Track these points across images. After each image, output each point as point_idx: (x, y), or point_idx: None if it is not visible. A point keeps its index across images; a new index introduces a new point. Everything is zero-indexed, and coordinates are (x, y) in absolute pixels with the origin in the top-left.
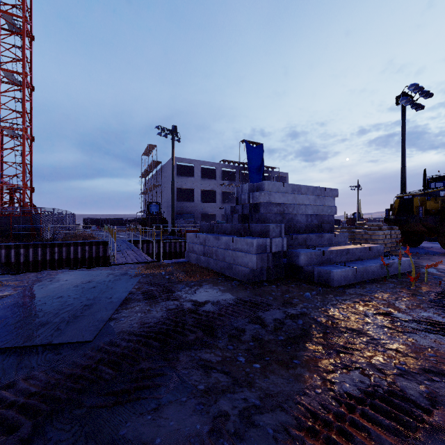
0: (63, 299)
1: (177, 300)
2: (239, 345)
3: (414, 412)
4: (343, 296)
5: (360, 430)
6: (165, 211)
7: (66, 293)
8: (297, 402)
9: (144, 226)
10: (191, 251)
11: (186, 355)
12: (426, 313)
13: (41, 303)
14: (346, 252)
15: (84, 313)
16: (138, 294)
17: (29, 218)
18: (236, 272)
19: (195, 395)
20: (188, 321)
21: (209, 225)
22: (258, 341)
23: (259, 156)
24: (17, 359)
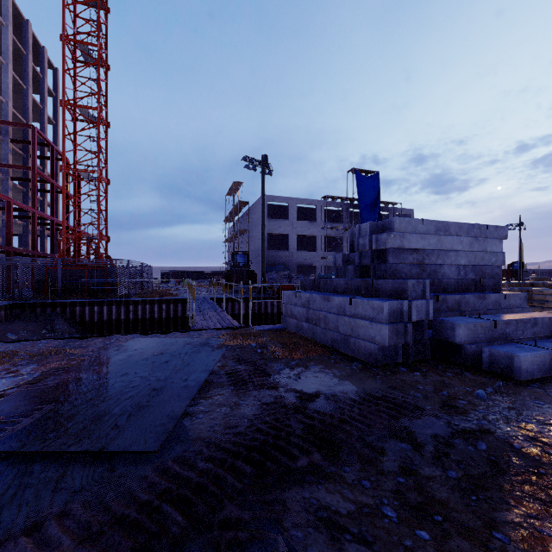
0: (128, 377)
1: (275, 389)
2: (380, 480)
3: None
4: (547, 400)
5: None
6: (253, 262)
7: (132, 369)
8: None
9: (228, 280)
10: (289, 315)
11: (296, 495)
12: None
13: (101, 382)
14: (532, 324)
15: (151, 401)
16: (221, 375)
17: (104, 271)
18: (356, 348)
19: None
20: (293, 428)
21: (313, 280)
22: (411, 475)
23: (374, 189)
24: (58, 472)
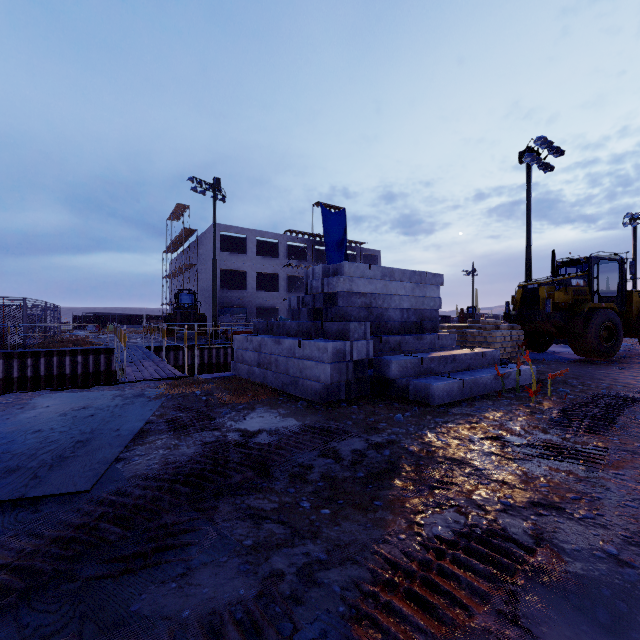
0: (43, 434)
1: (218, 430)
2: (304, 486)
3: (514, 553)
4: (445, 417)
5: (449, 579)
6: (202, 303)
7: (47, 425)
8: (375, 551)
9: (170, 325)
10: (240, 361)
11: (229, 503)
12: (544, 436)
13: (7, 441)
14: (452, 360)
15: (76, 452)
16: (159, 423)
17: None
18: (304, 389)
19: (239, 553)
20: (232, 458)
21: (267, 324)
22: (329, 480)
23: (340, 226)
24: None
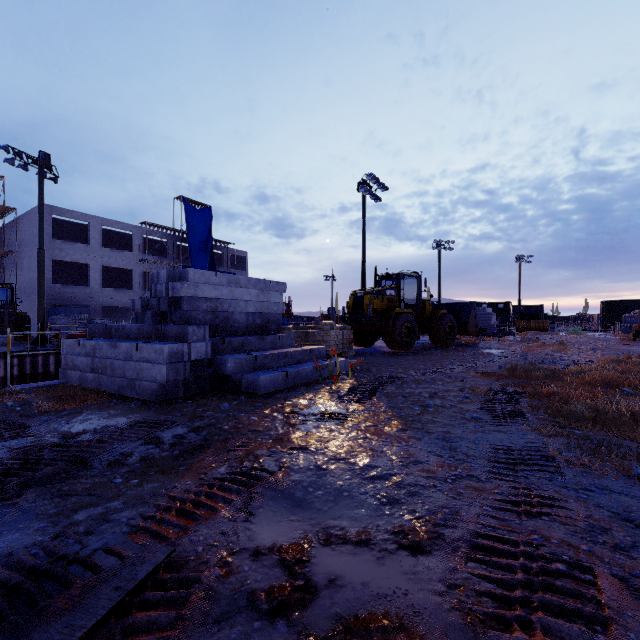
0: None
1: (33, 436)
2: (121, 469)
3: (261, 477)
4: (264, 402)
5: (212, 499)
6: (24, 300)
7: None
8: (163, 494)
9: None
10: (70, 367)
11: (38, 491)
12: (327, 407)
13: None
14: (284, 356)
15: None
16: None
17: None
18: (141, 390)
19: (42, 518)
20: (46, 456)
21: (104, 327)
22: (147, 460)
23: (206, 224)
24: None
